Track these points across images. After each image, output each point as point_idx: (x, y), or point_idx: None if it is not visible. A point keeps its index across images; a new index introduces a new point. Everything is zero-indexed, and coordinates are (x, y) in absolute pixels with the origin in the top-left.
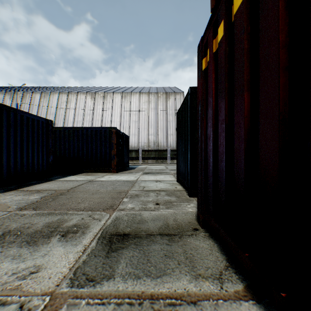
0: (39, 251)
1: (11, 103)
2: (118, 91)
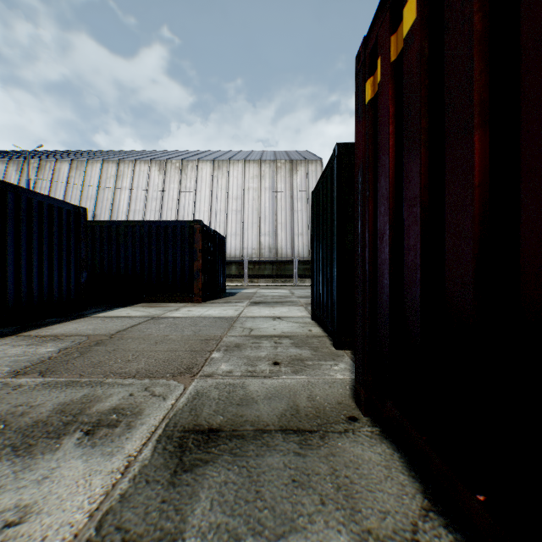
0: (33, 471)
1: (19, 179)
2: (207, 157)
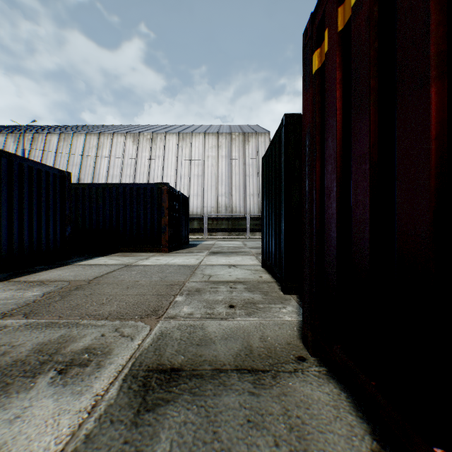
0: (7, 410)
1: (16, 149)
2: (173, 130)
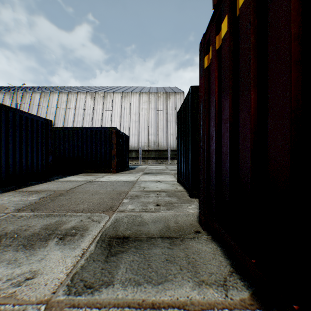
0: (36, 256)
1: (11, 103)
2: (118, 90)
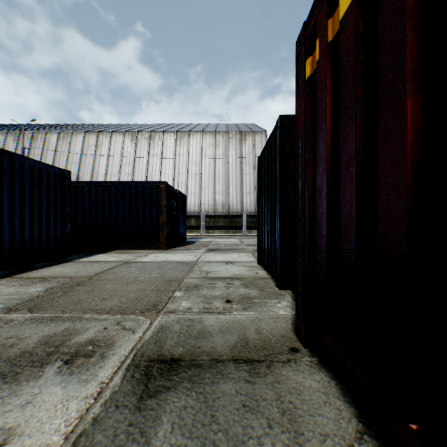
0: (18, 396)
1: (15, 147)
2: (171, 129)
